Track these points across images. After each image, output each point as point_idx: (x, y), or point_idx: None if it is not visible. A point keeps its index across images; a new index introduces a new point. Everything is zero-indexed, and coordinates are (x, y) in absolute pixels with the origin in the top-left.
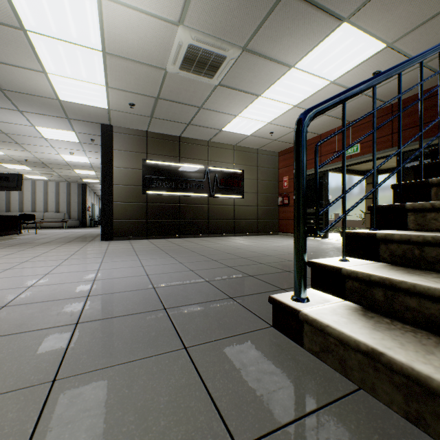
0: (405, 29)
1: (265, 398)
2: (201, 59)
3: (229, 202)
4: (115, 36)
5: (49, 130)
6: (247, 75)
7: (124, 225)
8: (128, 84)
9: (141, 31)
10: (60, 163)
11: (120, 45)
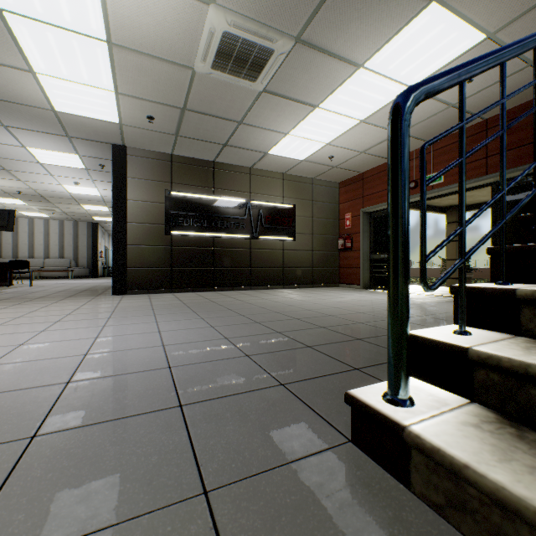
0: (513, 13)
1: None
2: (240, 54)
3: (276, 245)
4: (123, 18)
5: (45, 153)
6: (301, 77)
7: (141, 274)
8: (144, 89)
9: (158, 13)
10: (62, 196)
11: (131, 33)
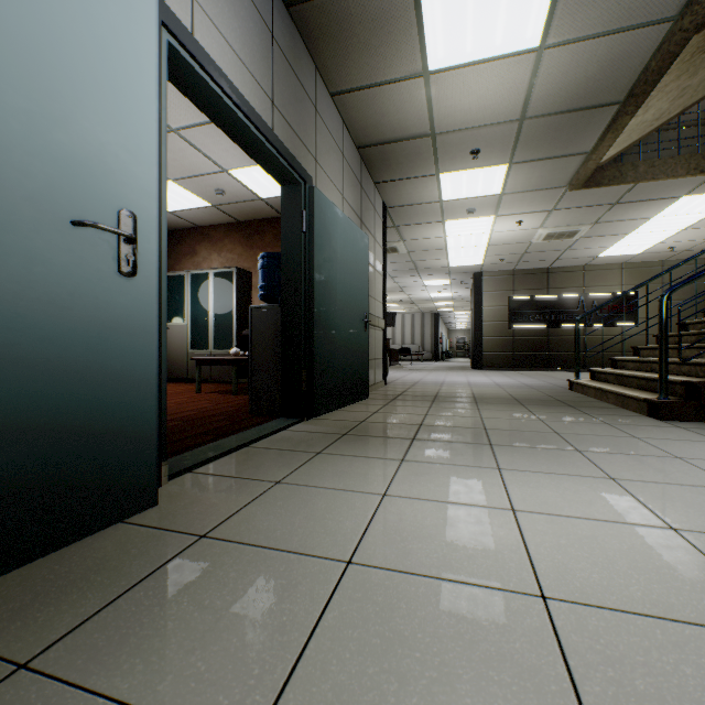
0: None
1: (551, 392)
2: (559, 235)
3: (613, 332)
4: (496, 240)
5: (431, 281)
6: (606, 229)
7: (491, 357)
8: (500, 252)
9: (513, 235)
10: (425, 299)
11: (499, 241)
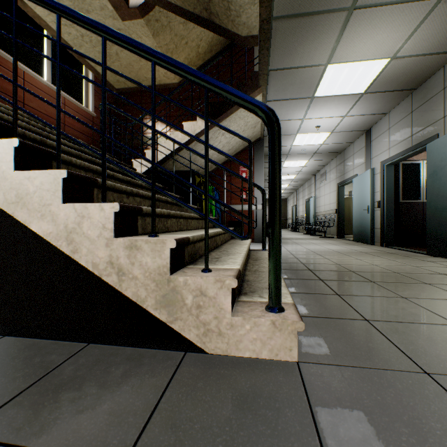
0: None
1: (345, 326)
2: None
3: None
4: None
5: None
6: None
7: None
8: None
9: None
10: None
11: None
